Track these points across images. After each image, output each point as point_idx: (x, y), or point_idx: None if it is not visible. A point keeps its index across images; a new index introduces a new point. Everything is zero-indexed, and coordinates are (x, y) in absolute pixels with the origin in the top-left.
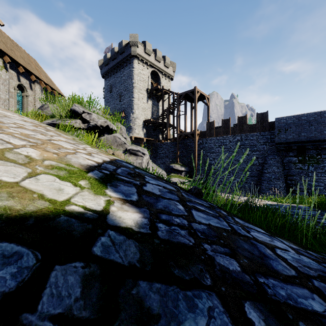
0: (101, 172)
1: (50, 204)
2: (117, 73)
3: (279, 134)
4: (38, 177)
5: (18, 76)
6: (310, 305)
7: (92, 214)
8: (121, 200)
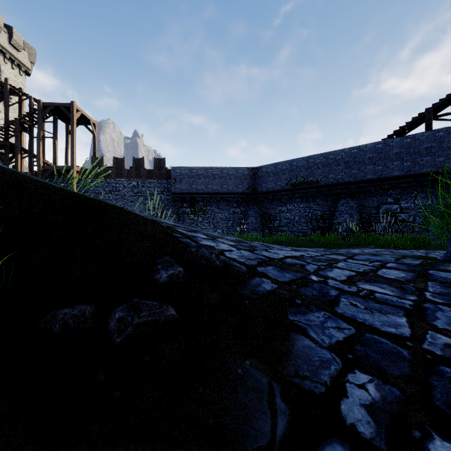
0: None
1: None
2: None
3: (175, 183)
4: None
5: None
6: None
7: None
8: None
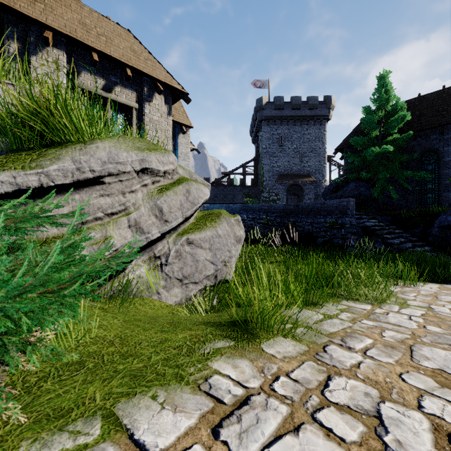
0: None
1: None
2: (296, 127)
3: None
4: None
5: None
6: None
7: None
8: None
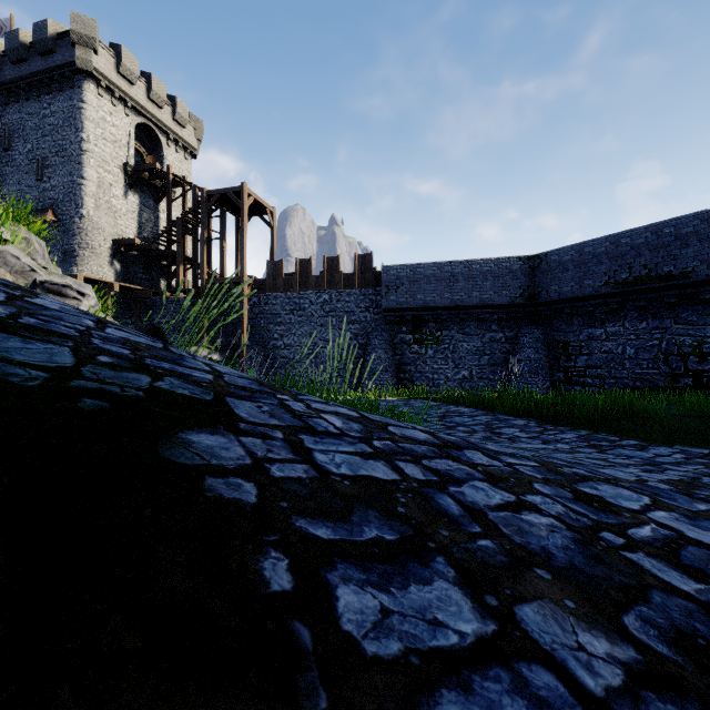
0: None
1: None
2: (31, 103)
3: (388, 294)
4: None
5: None
6: (191, 373)
7: None
8: None
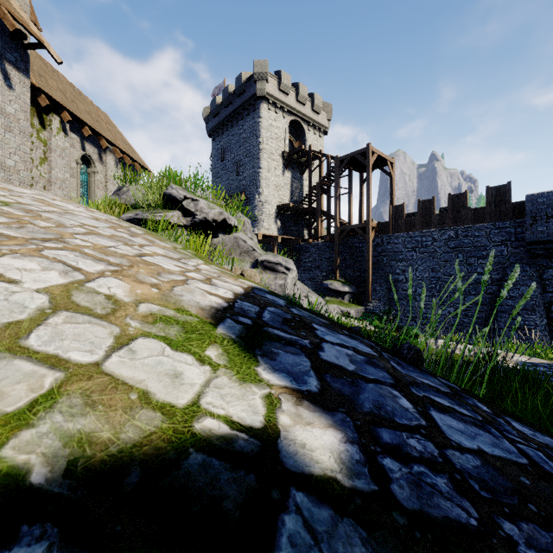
0: (238, 322)
1: (163, 418)
2: (234, 128)
3: (535, 225)
4: (134, 345)
5: (81, 142)
6: None
7: (248, 439)
8: (291, 393)
